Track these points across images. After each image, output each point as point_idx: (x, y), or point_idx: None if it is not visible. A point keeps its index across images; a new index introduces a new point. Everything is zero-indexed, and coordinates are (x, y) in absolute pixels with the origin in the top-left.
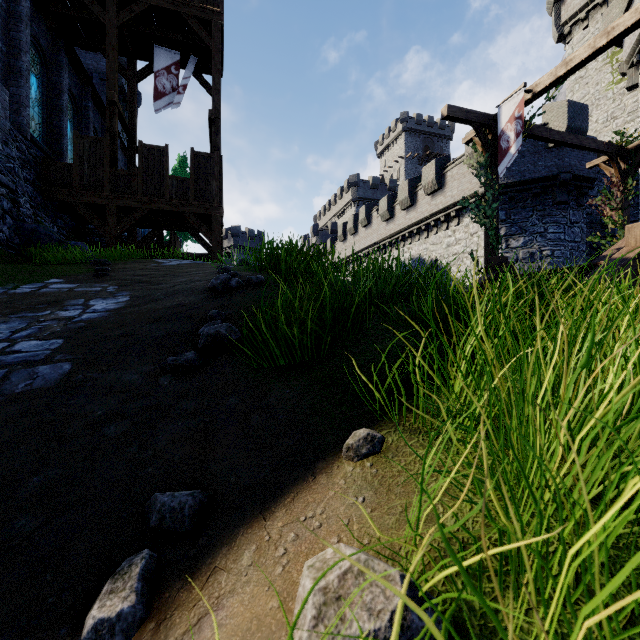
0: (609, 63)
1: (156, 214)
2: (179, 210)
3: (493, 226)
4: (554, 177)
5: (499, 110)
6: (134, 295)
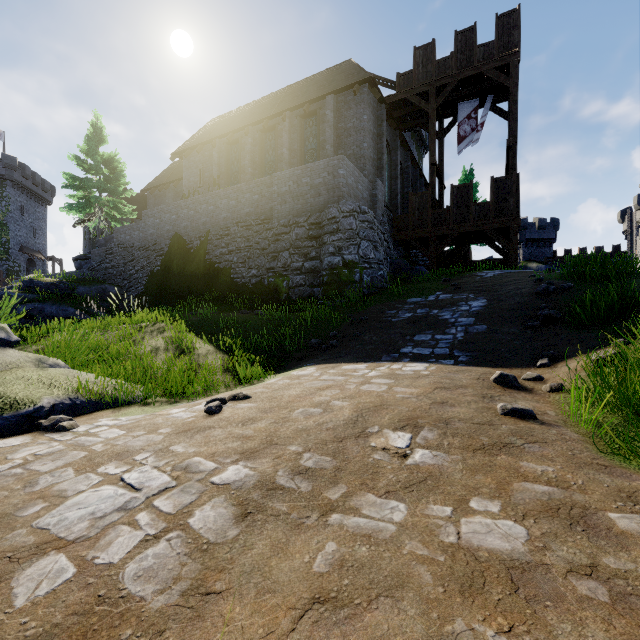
0: None
1: (460, 235)
2: (481, 229)
3: None
4: None
5: None
6: (487, 299)
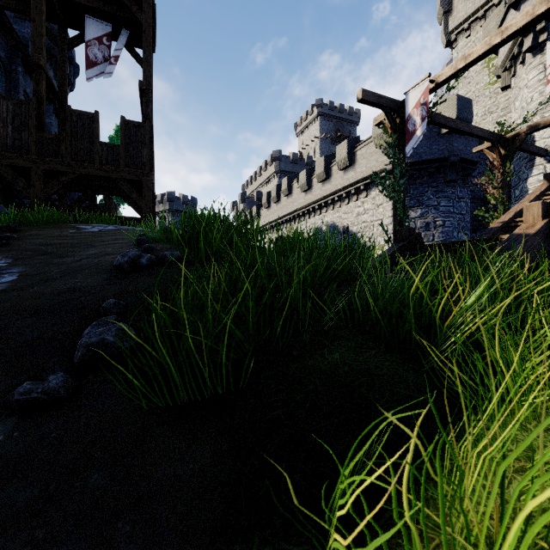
0: (486, 67)
1: (87, 178)
2: (109, 175)
3: (401, 200)
4: (445, 159)
5: (406, 96)
6: (25, 272)
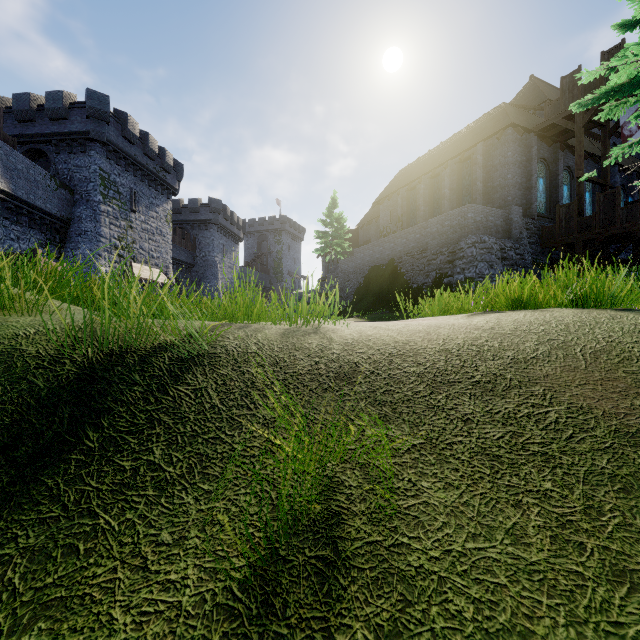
0: None
1: (617, 235)
2: (628, 231)
3: None
4: None
5: None
6: None
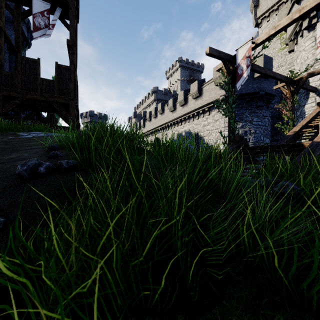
0: (279, 39)
1: (33, 101)
2: (47, 100)
3: (233, 117)
4: (256, 93)
5: (237, 52)
6: None
